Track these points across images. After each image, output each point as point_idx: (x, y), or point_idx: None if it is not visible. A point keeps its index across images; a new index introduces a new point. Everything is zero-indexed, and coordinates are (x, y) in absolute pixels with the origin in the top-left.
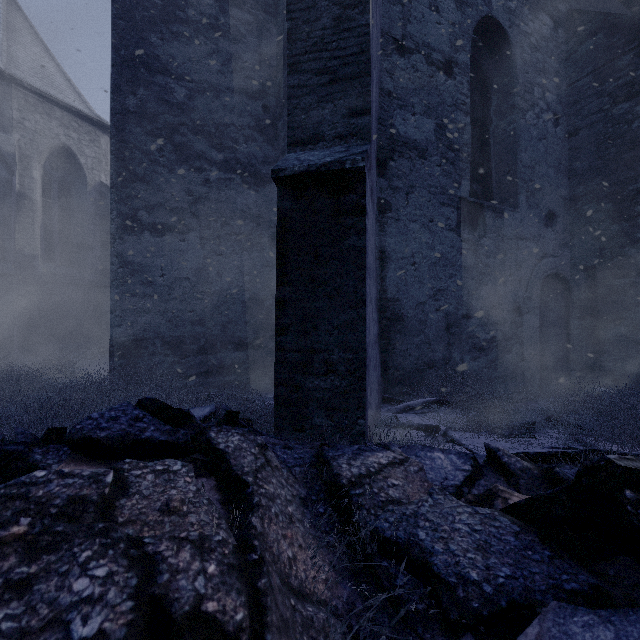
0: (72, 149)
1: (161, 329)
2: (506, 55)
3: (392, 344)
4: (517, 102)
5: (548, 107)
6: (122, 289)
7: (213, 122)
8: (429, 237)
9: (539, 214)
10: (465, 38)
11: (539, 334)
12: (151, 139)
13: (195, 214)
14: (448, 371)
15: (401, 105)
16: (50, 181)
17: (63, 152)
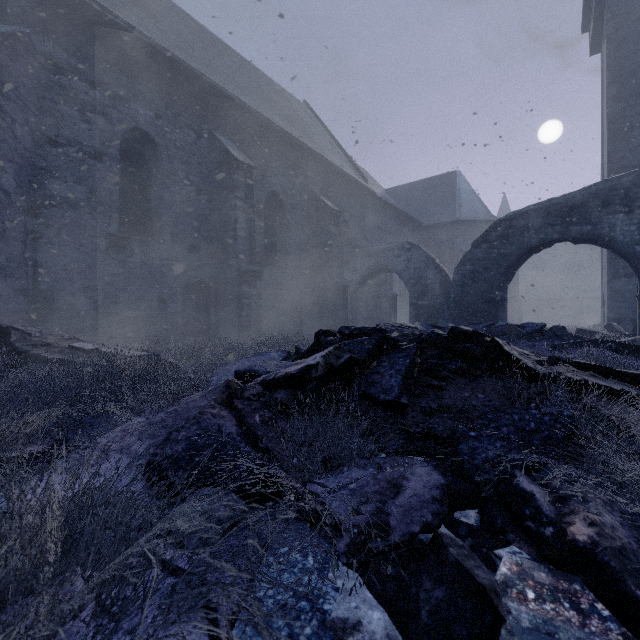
0: None
1: None
2: (157, 151)
3: (45, 317)
4: (163, 180)
5: (192, 184)
6: None
7: None
8: (80, 255)
9: (183, 246)
10: (115, 140)
11: (182, 315)
12: None
13: None
14: (97, 334)
15: (54, 176)
16: None
17: None
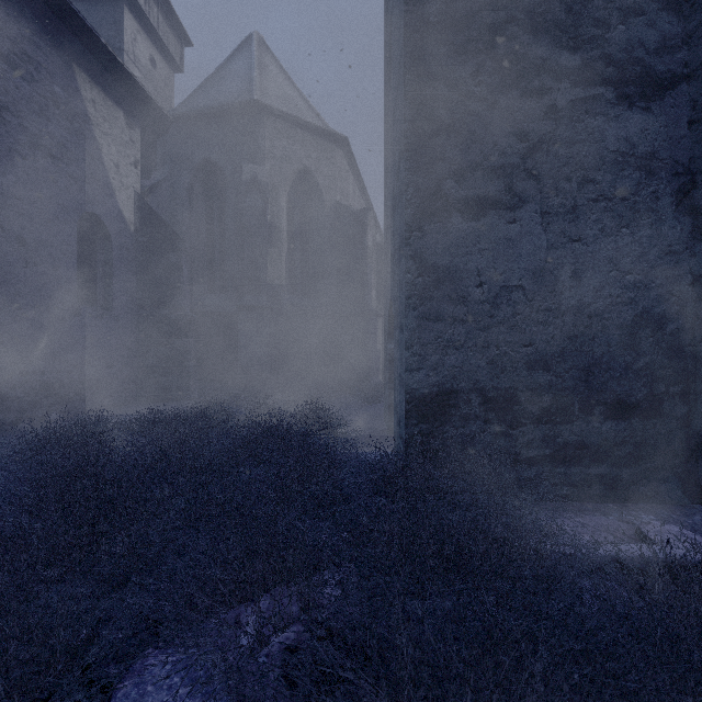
0: (312, 171)
1: (478, 376)
2: None
3: None
4: None
5: None
6: (421, 310)
7: (561, 1)
8: None
9: None
10: None
11: None
12: (461, 60)
13: (532, 172)
14: None
15: None
16: (293, 209)
17: (304, 176)
